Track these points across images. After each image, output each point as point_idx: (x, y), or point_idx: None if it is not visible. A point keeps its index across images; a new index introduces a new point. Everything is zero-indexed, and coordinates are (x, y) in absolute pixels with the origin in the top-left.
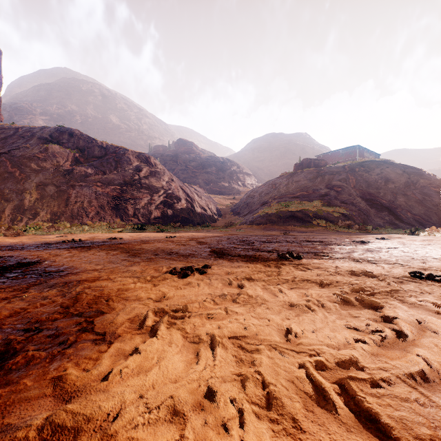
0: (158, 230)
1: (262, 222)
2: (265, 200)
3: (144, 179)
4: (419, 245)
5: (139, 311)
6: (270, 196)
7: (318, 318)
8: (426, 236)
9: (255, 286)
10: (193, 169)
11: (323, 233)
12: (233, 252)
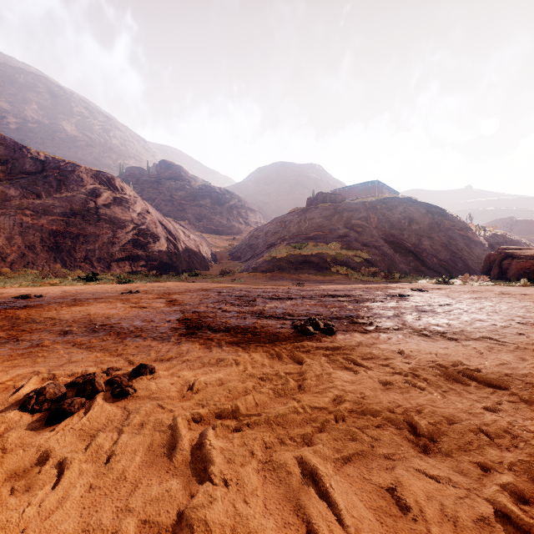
0: (119, 281)
1: (269, 269)
2: (272, 242)
3: (103, 208)
4: (472, 299)
5: None
6: (278, 237)
7: None
8: (461, 285)
9: (243, 465)
10: (181, 200)
11: (345, 283)
12: (218, 321)
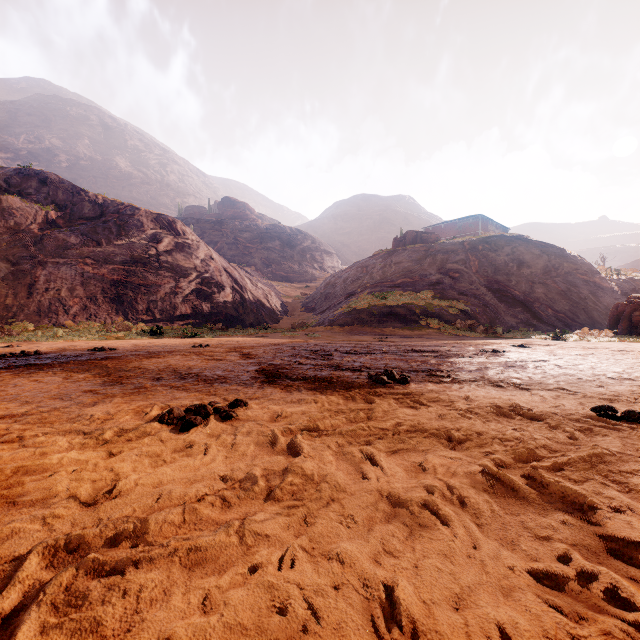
0: (184, 335)
1: (348, 322)
2: (352, 290)
3: (165, 255)
4: (576, 356)
5: (11, 550)
6: (359, 284)
7: (459, 544)
8: (576, 341)
9: (323, 450)
10: (247, 242)
11: (435, 338)
12: (295, 372)
